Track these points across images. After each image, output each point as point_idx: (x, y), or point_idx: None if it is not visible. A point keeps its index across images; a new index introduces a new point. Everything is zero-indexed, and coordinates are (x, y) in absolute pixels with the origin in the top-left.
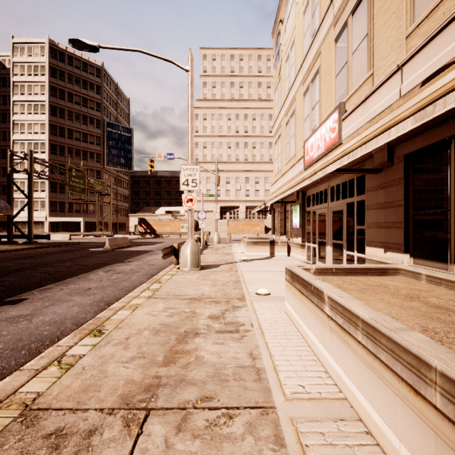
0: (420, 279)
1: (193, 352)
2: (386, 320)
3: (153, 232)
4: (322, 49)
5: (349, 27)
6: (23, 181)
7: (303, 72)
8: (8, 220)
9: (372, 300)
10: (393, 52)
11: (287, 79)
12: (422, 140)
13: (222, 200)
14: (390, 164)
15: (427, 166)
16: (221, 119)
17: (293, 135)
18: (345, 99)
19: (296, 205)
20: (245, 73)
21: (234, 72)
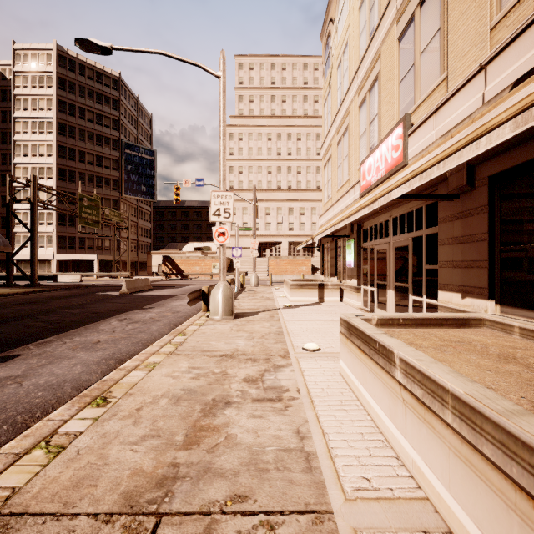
0: (512, 332)
1: (222, 428)
2: (489, 397)
3: (179, 273)
4: (382, 50)
5: (416, 21)
6: (27, 212)
7: (359, 79)
8: (7, 258)
9: (455, 362)
10: (473, 49)
11: (339, 90)
12: (513, 157)
13: (261, 235)
14: (470, 188)
15: (519, 190)
16: (260, 139)
17: (346, 156)
18: (412, 110)
19: (349, 240)
20: (288, 85)
21: (276, 84)
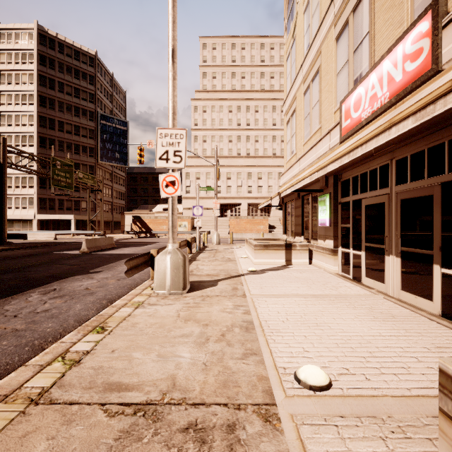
0: None
1: None
2: None
3: (148, 231)
4: None
5: None
6: (10, 177)
7: (336, 6)
8: None
9: None
10: None
11: (306, 34)
12: None
13: (222, 197)
14: None
15: None
16: (222, 111)
17: (316, 103)
18: None
19: (323, 195)
20: (247, 63)
21: (236, 62)
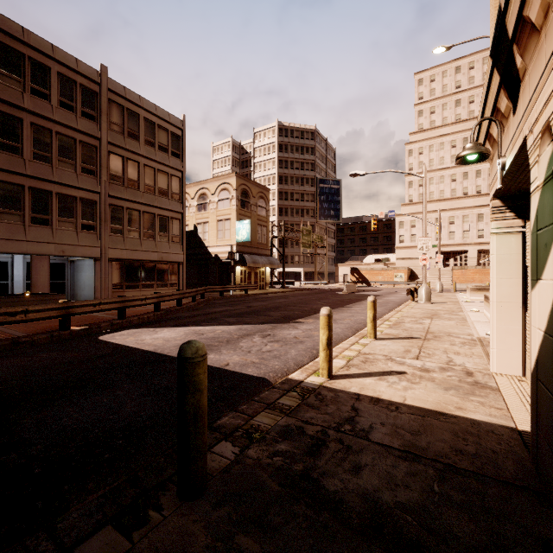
0: None
1: (440, 316)
2: None
3: (365, 281)
4: None
5: None
6: None
7: None
8: (271, 271)
9: None
10: None
11: None
12: None
13: (443, 245)
14: None
15: None
16: (442, 148)
17: None
18: None
19: None
20: (477, 83)
21: (461, 87)
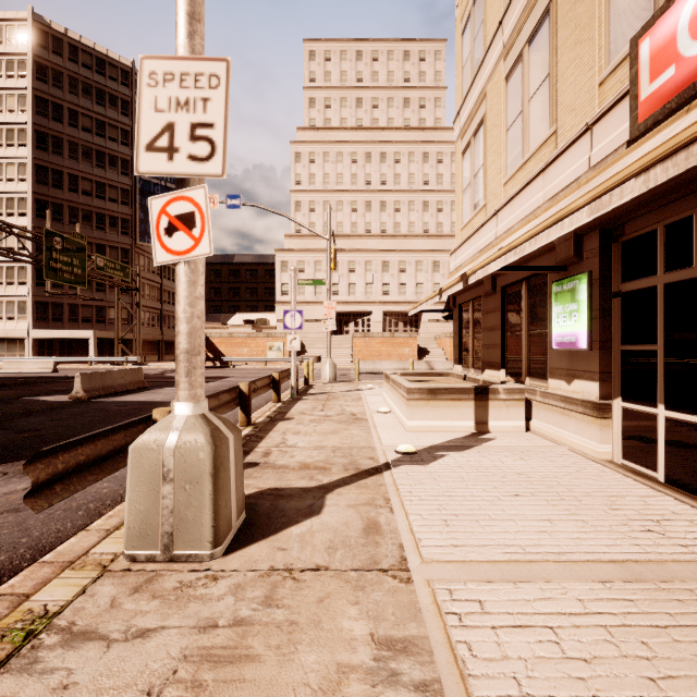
0: None
1: None
2: None
3: (216, 358)
4: None
5: None
6: None
7: None
8: None
9: None
10: None
11: None
12: None
13: (341, 302)
14: None
15: None
16: (340, 161)
17: (541, 83)
18: None
19: (566, 278)
20: (382, 83)
21: (363, 82)
